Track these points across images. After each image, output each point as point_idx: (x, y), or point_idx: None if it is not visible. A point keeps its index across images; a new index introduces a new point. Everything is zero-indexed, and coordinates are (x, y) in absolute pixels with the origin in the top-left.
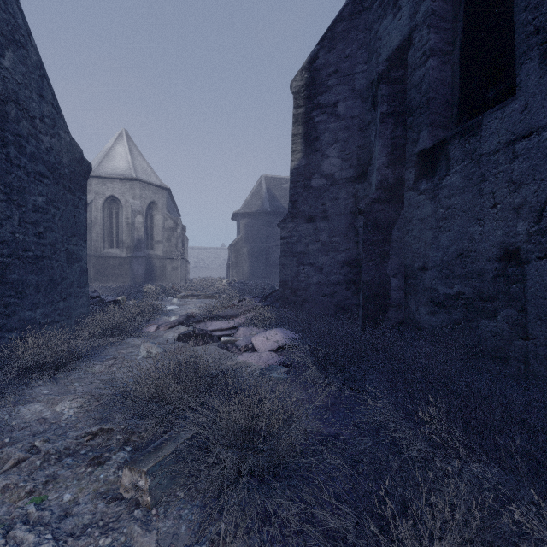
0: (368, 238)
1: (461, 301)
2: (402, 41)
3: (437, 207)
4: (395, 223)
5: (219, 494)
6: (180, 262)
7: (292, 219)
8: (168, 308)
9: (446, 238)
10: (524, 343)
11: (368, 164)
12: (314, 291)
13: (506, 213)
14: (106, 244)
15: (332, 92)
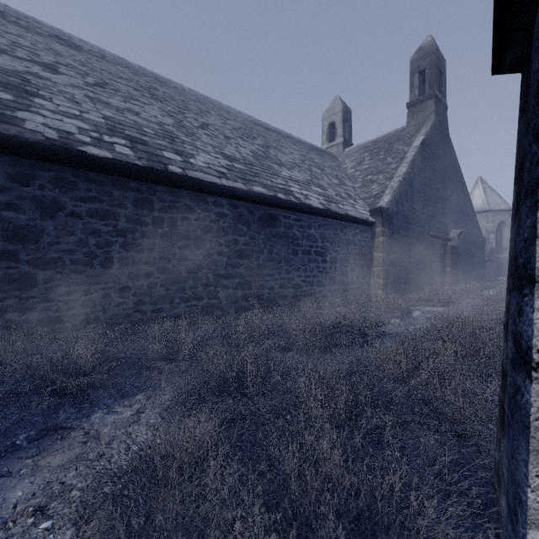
0: None
1: None
2: None
3: None
4: None
5: None
6: None
7: None
8: None
9: None
10: None
11: None
12: None
13: None
14: None
15: None
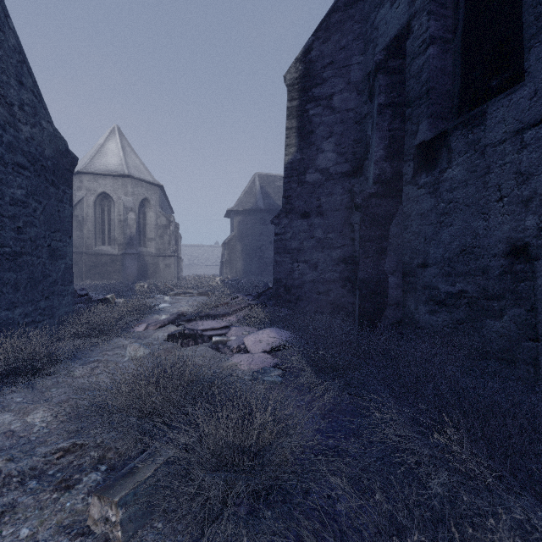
0: (365, 233)
1: (464, 299)
2: (401, 29)
3: (437, 201)
4: (393, 218)
5: (202, 527)
6: (173, 260)
7: (286, 215)
8: (160, 307)
9: (447, 234)
10: (533, 344)
11: (364, 158)
12: (308, 289)
13: (513, 206)
14: (98, 242)
15: (327, 84)
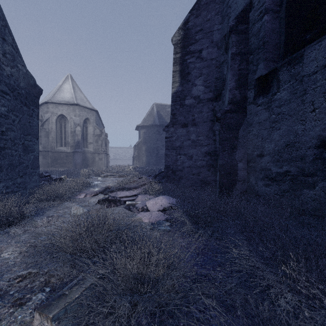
0: (223, 136)
1: (288, 177)
2: (246, 5)
3: (270, 114)
4: (241, 126)
5: None
6: (104, 155)
7: (173, 125)
8: (95, 183)
9: (277, 135)
10: None
11: (222, 89)
12: (186, 172)
13: (322, 115)
14: (58, 144)
15: (198, 43)
